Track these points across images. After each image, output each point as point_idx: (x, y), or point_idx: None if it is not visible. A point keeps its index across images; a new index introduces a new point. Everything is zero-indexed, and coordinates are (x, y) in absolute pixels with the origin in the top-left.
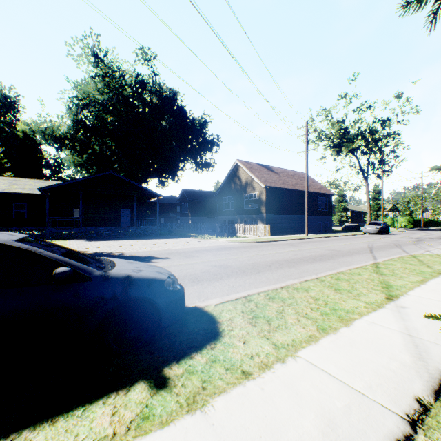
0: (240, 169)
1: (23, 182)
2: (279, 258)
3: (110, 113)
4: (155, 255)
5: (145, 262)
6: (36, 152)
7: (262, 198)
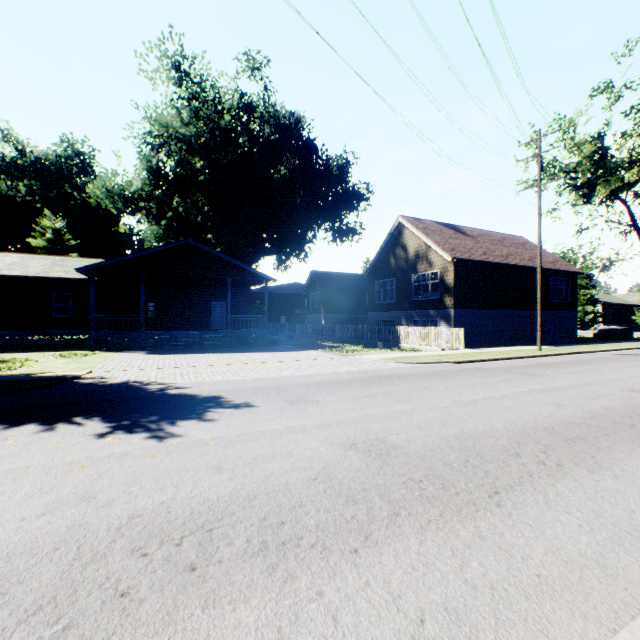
0: (405, 232)
1: (73, 262)
2: (524, 419)
3: (199, 154)
4: (226, 396)
5: (189, 417)
6: (113, 225)
7: (446, 279)
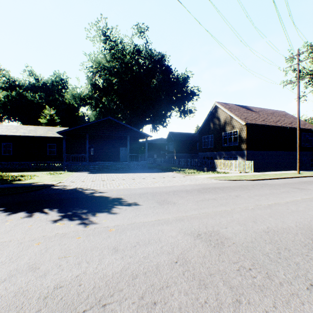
0: (218, 110)
1: (57, 129)
2: (307, 220)
3: (114, 75)
4: (124, 198)
5: (103, 211)
6: (76, 112)
7: (242, 135)
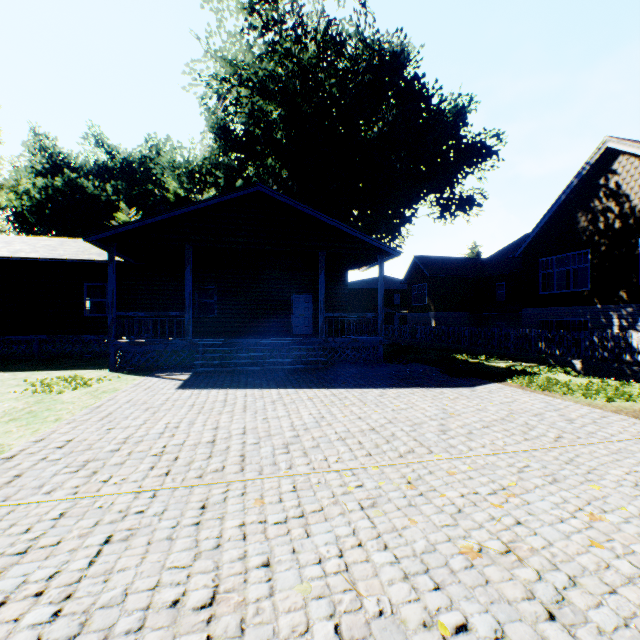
0: (618, 166)
1: None
2: None
3: (275, 98)
4: None
5: None
6: None
7: None
